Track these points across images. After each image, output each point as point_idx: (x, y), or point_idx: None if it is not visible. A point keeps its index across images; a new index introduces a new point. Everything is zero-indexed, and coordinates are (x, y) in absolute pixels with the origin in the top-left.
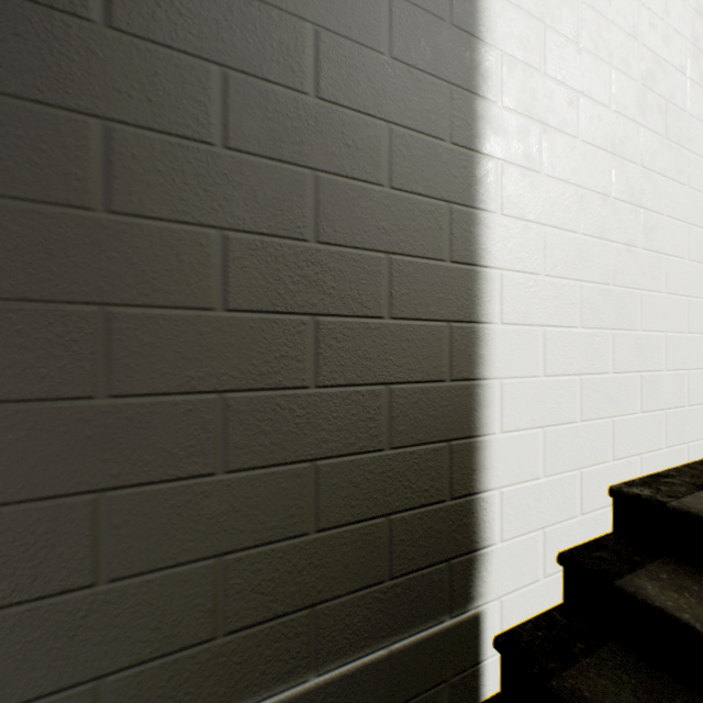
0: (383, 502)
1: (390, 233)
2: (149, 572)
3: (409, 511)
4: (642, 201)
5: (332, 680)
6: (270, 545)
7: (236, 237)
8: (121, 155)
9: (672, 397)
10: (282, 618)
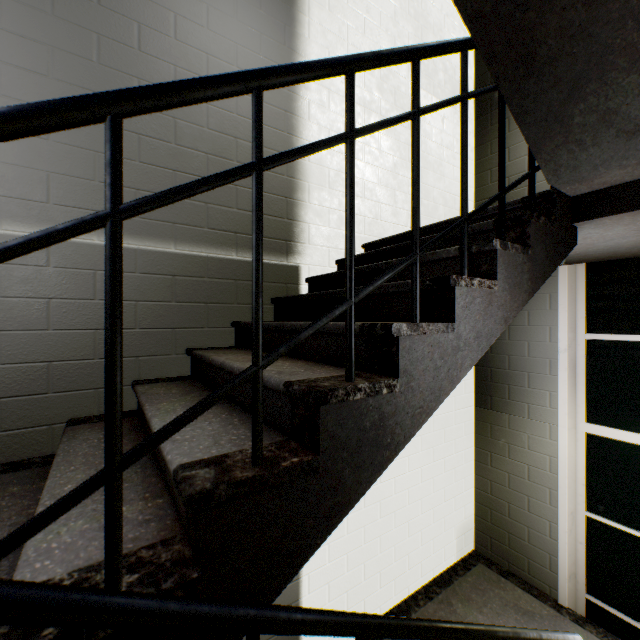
0: None
1: None
2: None
3: None
4: (381, 497)
5: None
6: None
7: None
8: None
9: (399, 571)
10: None
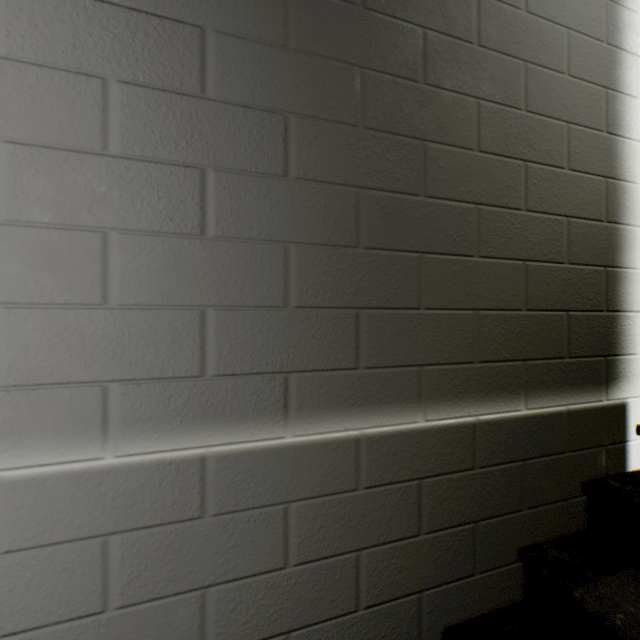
0: (564, 301)
1: (568, 108)
2: (442, 310)
3: (579, 312)
4: None
5: (534, 416)
6: (501, 312)
7: (483, 105)
8: (430, 50)
9: None
10: (507, 363)
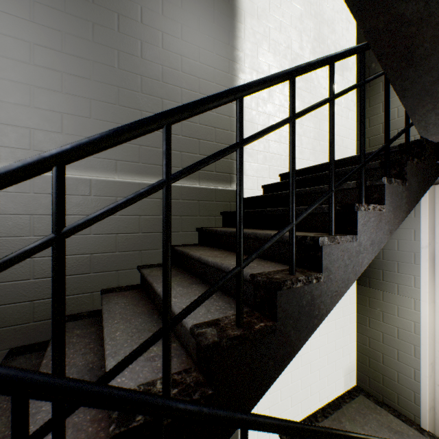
0: None
1: None
2: None
3: None
4: None
5: None
6: None
7: None
8: None
9: (304, 396)
10: None
